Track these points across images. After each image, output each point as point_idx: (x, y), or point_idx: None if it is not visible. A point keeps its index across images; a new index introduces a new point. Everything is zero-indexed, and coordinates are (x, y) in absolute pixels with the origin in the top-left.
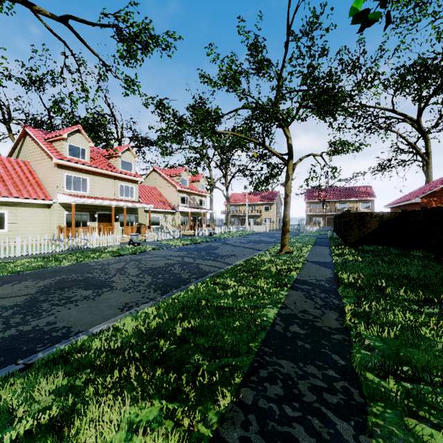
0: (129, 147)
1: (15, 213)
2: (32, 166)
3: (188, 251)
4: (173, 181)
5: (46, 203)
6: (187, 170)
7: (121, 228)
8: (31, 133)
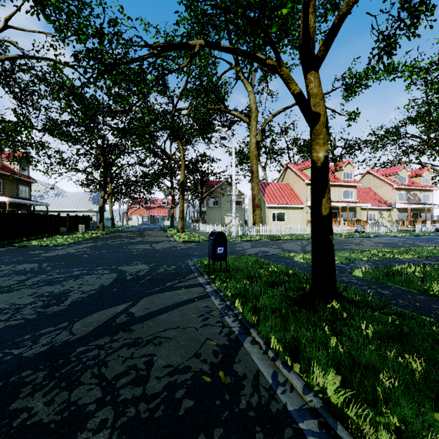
0: (349, 161)
1: (288, 213)
2: (291, 186)
3: (408, 239)
4: (389, 180)
5: (301, 206)
6: (406, 167)
7: (343, 222)
8: (291, 167)
